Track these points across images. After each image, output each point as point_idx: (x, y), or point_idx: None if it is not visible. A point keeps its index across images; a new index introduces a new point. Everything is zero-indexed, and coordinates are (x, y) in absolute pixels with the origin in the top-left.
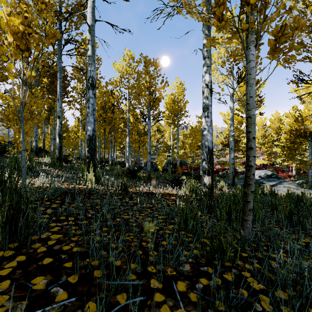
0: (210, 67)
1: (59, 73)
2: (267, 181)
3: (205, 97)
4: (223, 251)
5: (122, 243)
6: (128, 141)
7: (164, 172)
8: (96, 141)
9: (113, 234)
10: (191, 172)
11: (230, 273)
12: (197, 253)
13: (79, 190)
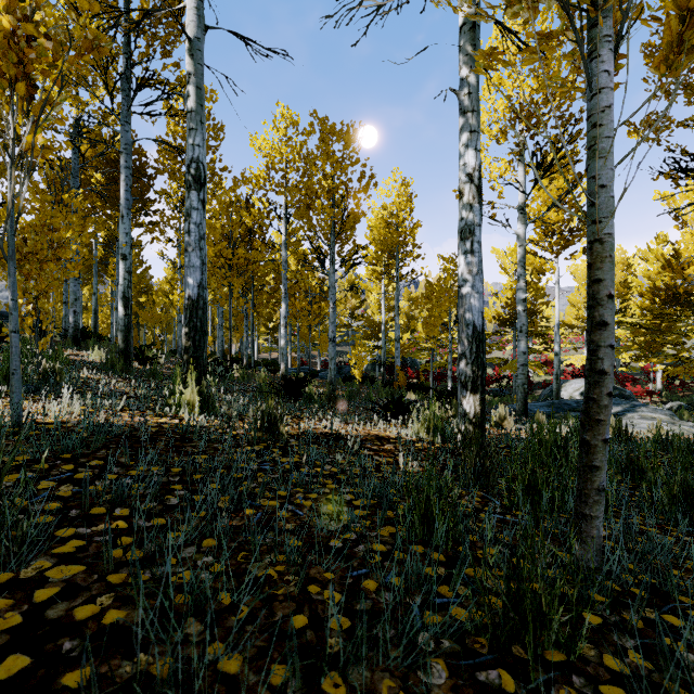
0: (477, 133)
1: (125, 156)
2: None
3: (467, 205)
4: (540, 617)
5: (251, 591)
6: (286, 314)
7: (365, 384)
8: (206, 311)
9: (229, 558)
10: (427, 384)
11: (568, 691)
12: (464, 617)
13: (159, 430)
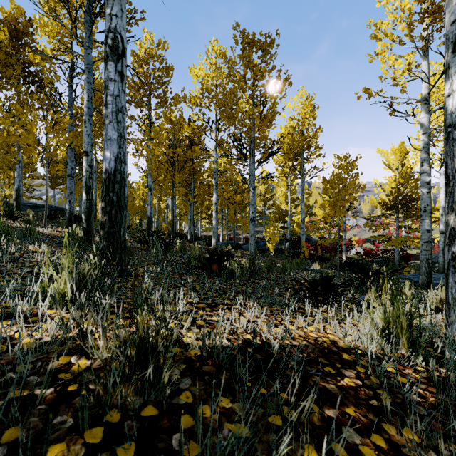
0: None
1: (87, 73)
2: None
3: None
4: None
5: None
6: (216, 201)
7: (276, 255)
8: (124, 185)
9: None
10: (326, 256)
11: None
12: None
13: None
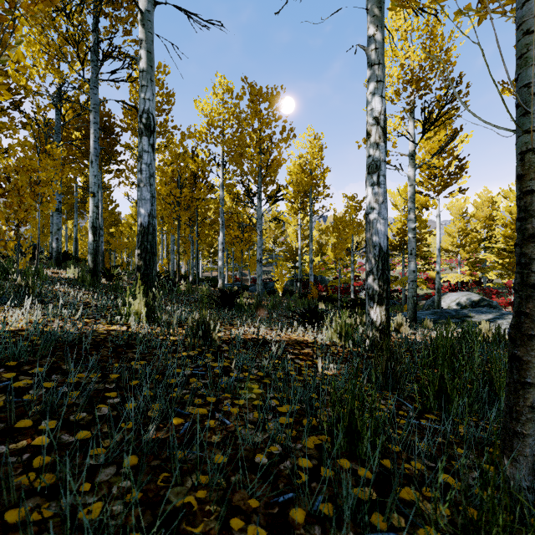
0: (383, 83)
1: (94, 113)
2: (476, 313)
3: (374, 144)
4: None
5: (165, 530)
6: (223, 240)
7: (285, 296)
8: (155, 236)
9: (149, 482)
10: (334, 296)
11: None
12: None
13: (106, 337)
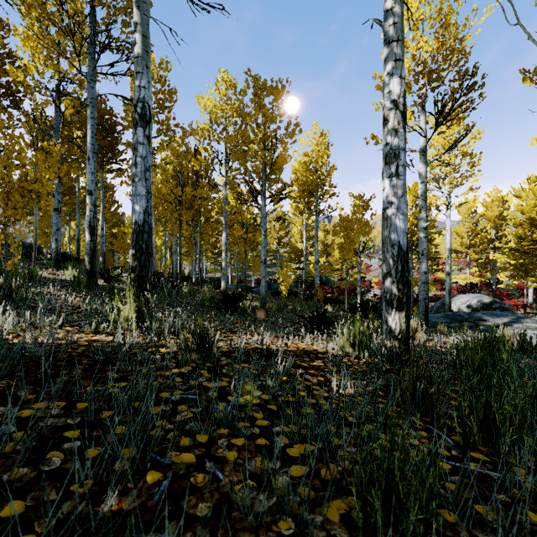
0: (402, 62)
1: (91, 108)
2: (491, 316)
3: (392, 130)
4: None
5: None
6: (226, 241)
7: (290, 298)
8: (151, 235)
9: None
10: (341, 298)
11: None
12: None
13: (86, 350)
